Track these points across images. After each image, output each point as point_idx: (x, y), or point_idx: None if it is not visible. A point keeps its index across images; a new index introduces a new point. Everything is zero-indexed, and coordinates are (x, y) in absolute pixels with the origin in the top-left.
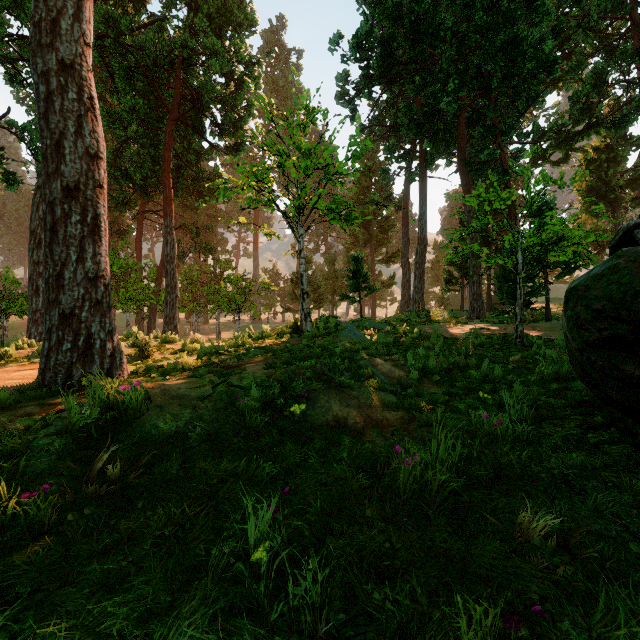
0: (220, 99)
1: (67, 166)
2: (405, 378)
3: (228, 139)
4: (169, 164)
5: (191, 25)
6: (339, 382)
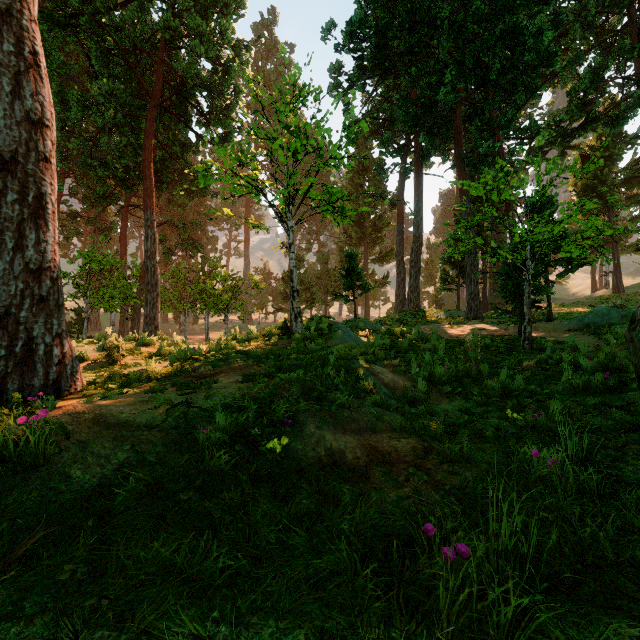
0: (206, 86)
1: (1, 132)
2: (412, 390)
3: (215, 129)
4: (150, 153)
5: (174, 4)
6: (333, 399)
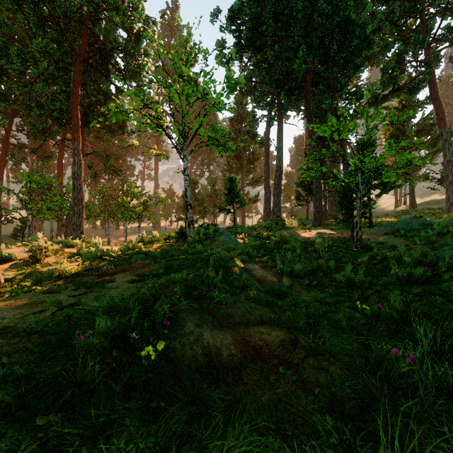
0: (122, 49)
1: None
2: (278, 284)
3: (130, 83)
4: (77, 98)
5: None
6: (213, 296)
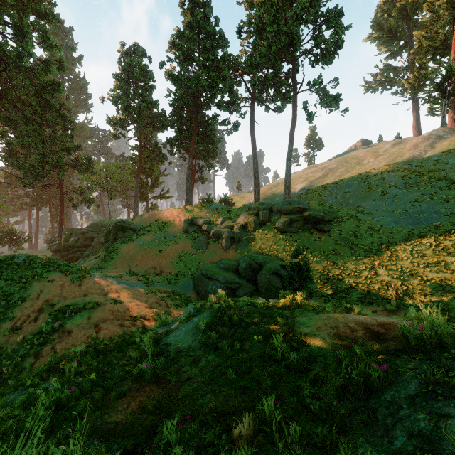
0: None
1: None
2: None
3: None
4: None
5: None
6: None
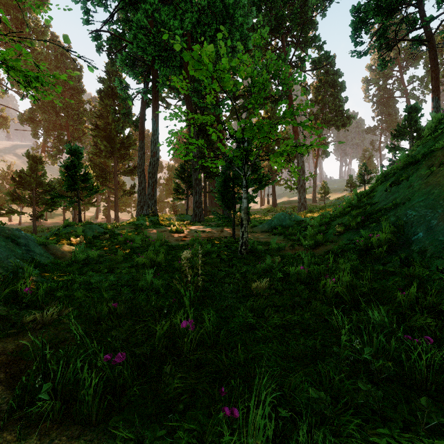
0: None
1: None
2: None
3: None
4: None
5: None
6: None
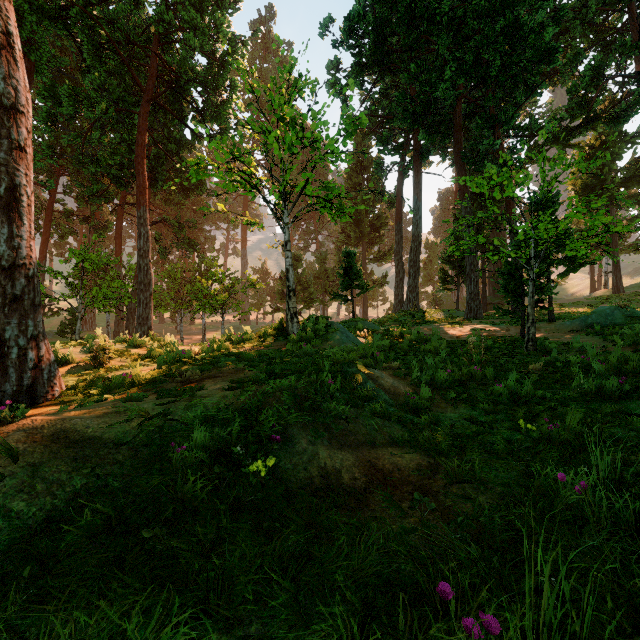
0: (201, 81)
1: None
2: (414, 397)
3: (211, 126)
4: (143, 149)
5: None
6: (329, 409)
